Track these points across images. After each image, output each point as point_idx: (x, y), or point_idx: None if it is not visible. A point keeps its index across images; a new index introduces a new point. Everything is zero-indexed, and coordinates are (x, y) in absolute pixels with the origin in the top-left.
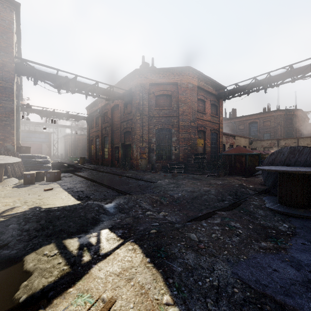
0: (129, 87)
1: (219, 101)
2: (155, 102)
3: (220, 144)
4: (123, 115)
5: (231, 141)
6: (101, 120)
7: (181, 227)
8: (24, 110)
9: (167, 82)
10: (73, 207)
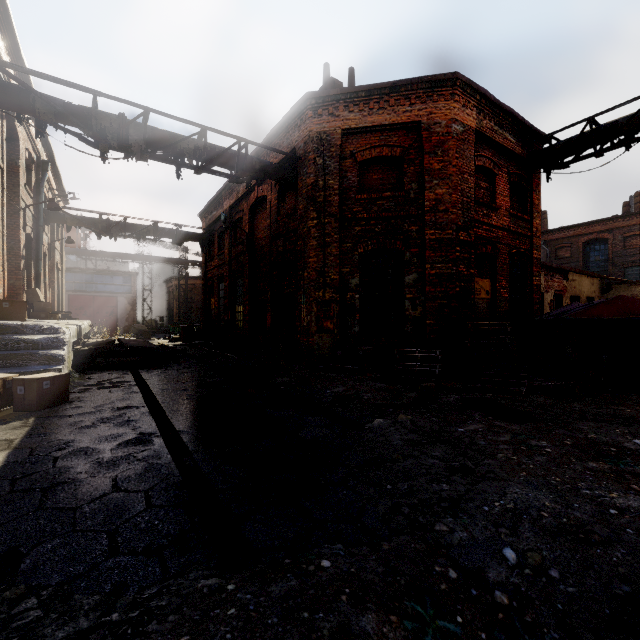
0: (291, 146)
1: (531, 177)
2: (357, 179)
3: (535, 292)
4: (276, 222)
5: (558, 285)
6: (229, 240)
7: None
8: (59, 220)
9: (392, 124)
10: None
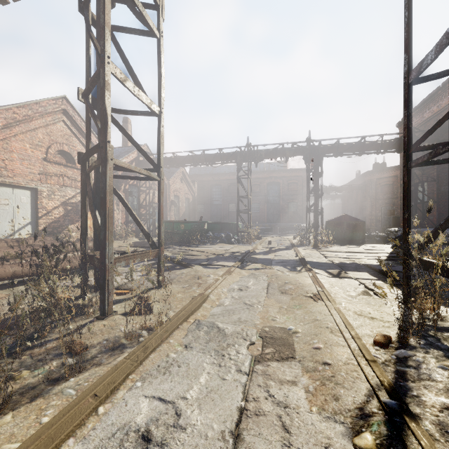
0: (364, 180)
1: None
2: (380, 190)
3: None
4: (362, 198)
5: None
6: (350, 199)
7: None
8: None
9: (389, 176)
10: None
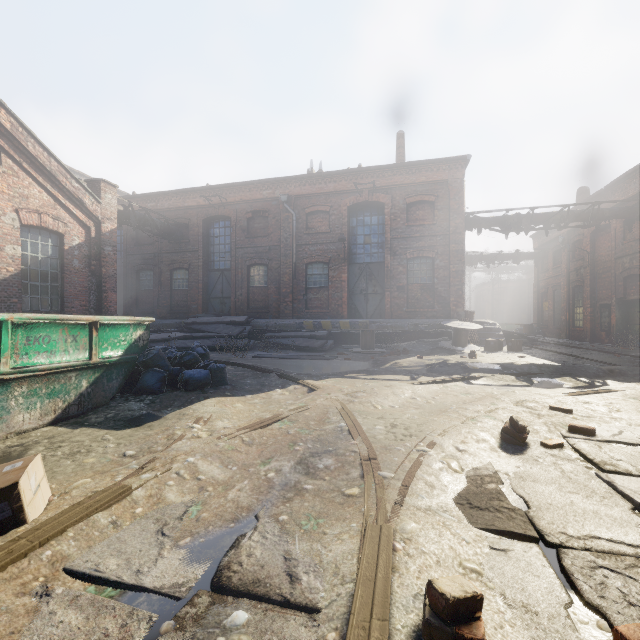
0: (638, 189)
1: None
2: None
3: None
4: (622, 245)
5: None
6: (567, 257)
7: None
8: None
9: None
10: (570, 365)
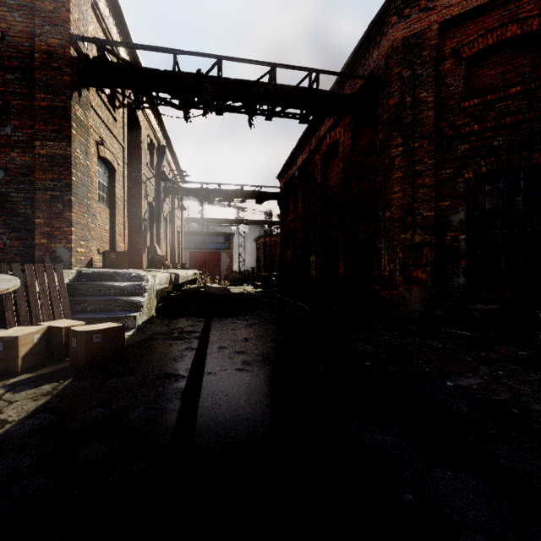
0: (368, 71)
1: None
2: (462, 82)
3: None
4: (350, 163)
5: None
6: (302, 193)
7: None
8: (175, 192)
9: None
10: None
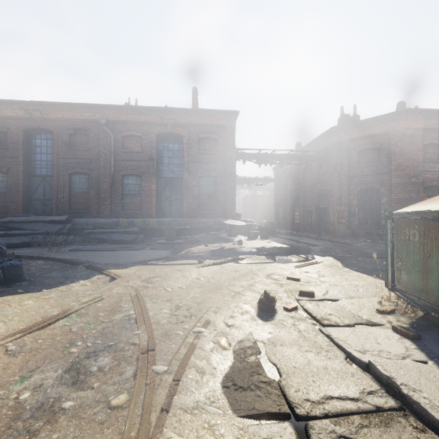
0: (325, 146)
1: None
2: (357, 159)
3: None
4: (317, 176)
5: None
6: (291, 182)
7: (355, 256)
8: None
9: (374, 134)
10: (295, 246)
